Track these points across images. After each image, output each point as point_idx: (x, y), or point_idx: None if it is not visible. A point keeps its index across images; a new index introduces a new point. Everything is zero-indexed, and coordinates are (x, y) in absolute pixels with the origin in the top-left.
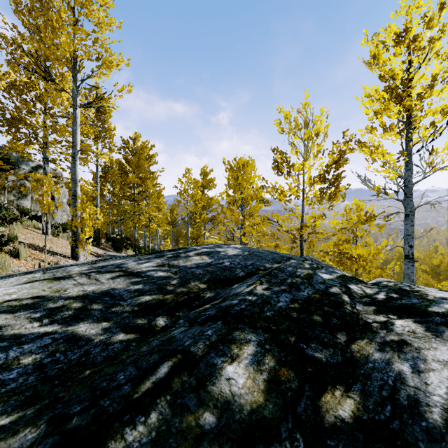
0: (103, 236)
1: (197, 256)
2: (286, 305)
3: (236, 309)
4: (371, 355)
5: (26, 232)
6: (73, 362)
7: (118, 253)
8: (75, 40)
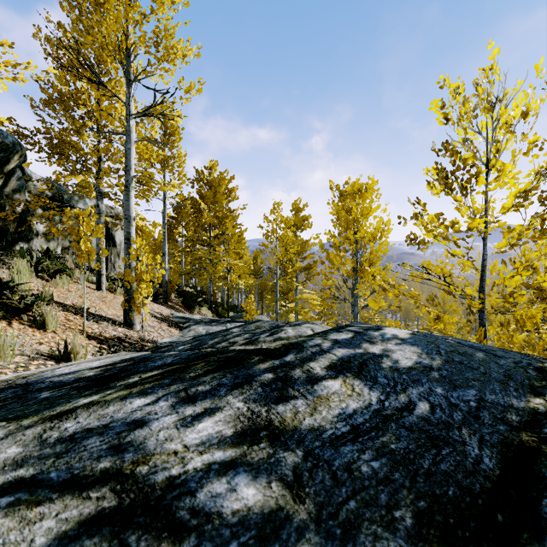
0: (173, 291)
1: (336, 379)
2: None
3: None
4: None
5: (74, 287)
6: None
7: (190, 312)
8: (129, 26)
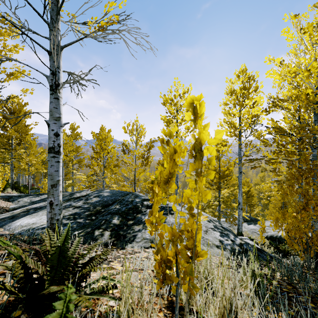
0: None
1: (94, 198)
2: (124, 210)
3: (113, 212)
4: (139, 216)
5: None
6: (83, 225)
7: (2, 192)
8: None
